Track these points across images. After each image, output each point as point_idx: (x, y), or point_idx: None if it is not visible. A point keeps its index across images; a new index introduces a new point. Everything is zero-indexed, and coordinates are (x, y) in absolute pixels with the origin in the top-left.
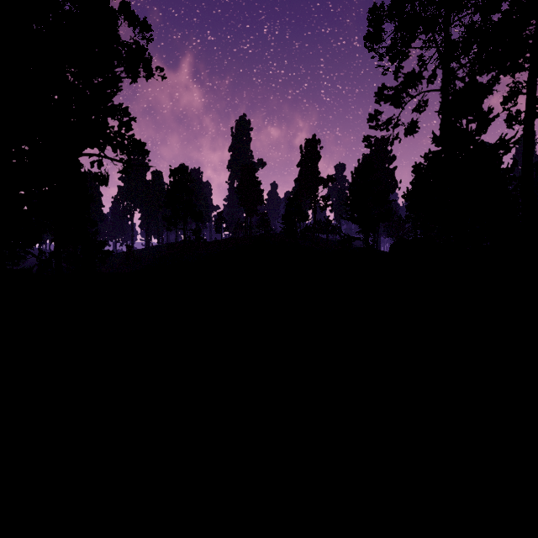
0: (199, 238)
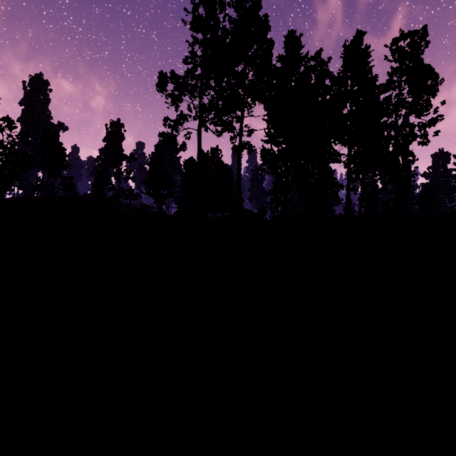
0: None
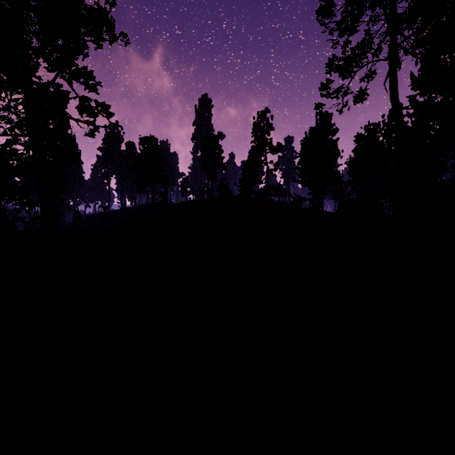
0: (166, 199)
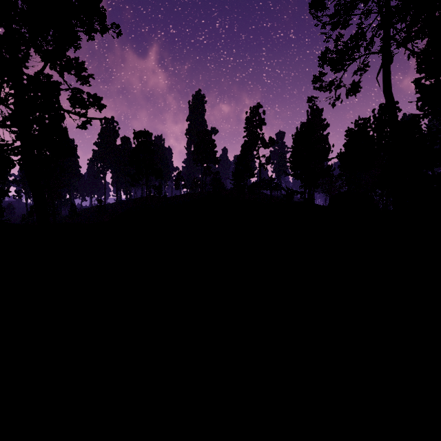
0: (159, 193)
